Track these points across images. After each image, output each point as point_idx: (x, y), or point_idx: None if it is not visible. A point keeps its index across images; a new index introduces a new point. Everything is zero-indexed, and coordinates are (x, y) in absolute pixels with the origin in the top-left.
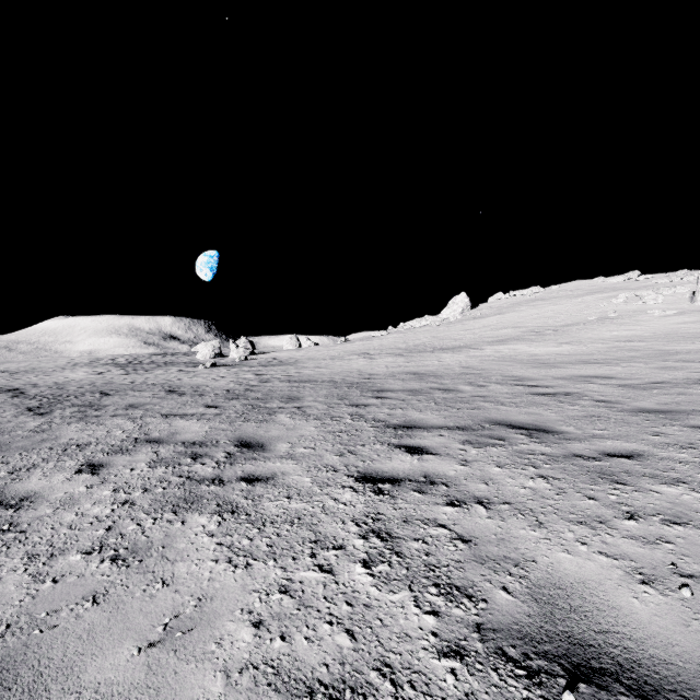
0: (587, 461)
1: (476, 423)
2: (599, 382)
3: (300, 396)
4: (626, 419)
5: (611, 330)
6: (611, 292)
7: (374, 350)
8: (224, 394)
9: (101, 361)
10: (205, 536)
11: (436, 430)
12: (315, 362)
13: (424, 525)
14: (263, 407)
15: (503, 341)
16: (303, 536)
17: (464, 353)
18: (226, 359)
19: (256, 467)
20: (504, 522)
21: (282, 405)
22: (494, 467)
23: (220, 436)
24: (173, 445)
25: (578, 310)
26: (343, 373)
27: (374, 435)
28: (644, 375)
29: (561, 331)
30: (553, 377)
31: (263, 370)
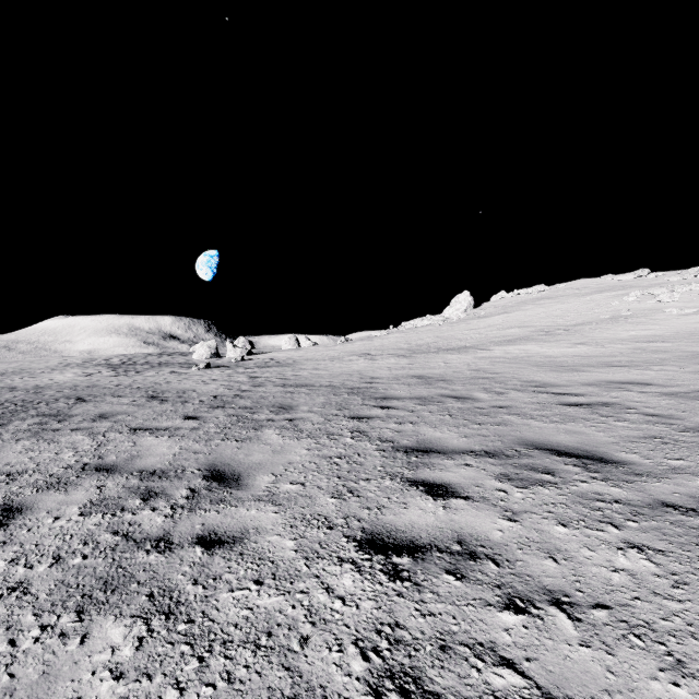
0: (688, 515)
1: (508, 446)
2: (637, 389)
3: (293, 404)
4: (698, 442)
5: (628, 330)
6: (621, 290)
7: (375, 350)
8: (210, 401)
9: (94, 361)
10: (106, 678)
11: (460, 456)
12: (313, 363)
13: (477, 660)
14: (249, 419)
15: (512, 341)
16: (271, 684)
17: (471, 354)
18: (223, 359)
19: (222, 517)
20: (614, 656)
21: (272, 416)
22: (557, 525)
23: (188, 462)
24: (126, 476)
25: (588, 308)
26: (343, 376)
27: (381, 464)
28: (686, 381)
29: (573, 331)
30: (580, 383)
31: (258, 372)
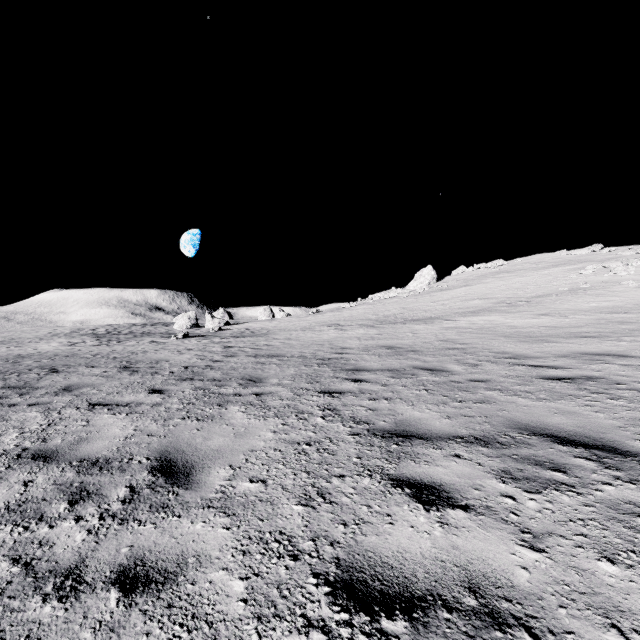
0: None
1: (499, 431)
2: (617, 361)
3: (263, 376)
4: None
5: (589, 301)
6: (577, 264)
7: (345, 321)
8: (180, 372)
9: (81, 331)
10: None
11: (447, 443)
12: (286, 333)
13: None
14: (215, 393)
15: (475, 312)
16: None
17: (437, 325)
18: (202, 329)
19: (158, 535)
20: None
21: (240, 390)
22: (600, 560)
23: (139, 448)
24: (63, 467)
25: (546, 281)
26: (314, 346)
27: (357, 453)
28: None
29: (534, 303)
30: (554, 355)
31: (232, 341)
